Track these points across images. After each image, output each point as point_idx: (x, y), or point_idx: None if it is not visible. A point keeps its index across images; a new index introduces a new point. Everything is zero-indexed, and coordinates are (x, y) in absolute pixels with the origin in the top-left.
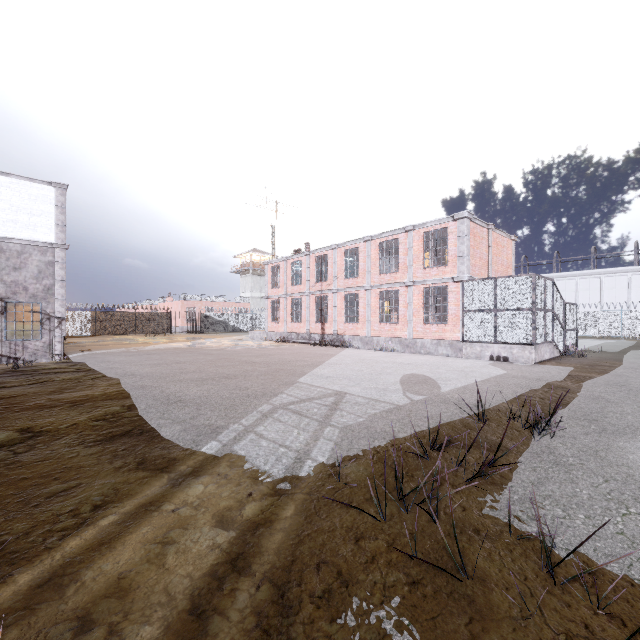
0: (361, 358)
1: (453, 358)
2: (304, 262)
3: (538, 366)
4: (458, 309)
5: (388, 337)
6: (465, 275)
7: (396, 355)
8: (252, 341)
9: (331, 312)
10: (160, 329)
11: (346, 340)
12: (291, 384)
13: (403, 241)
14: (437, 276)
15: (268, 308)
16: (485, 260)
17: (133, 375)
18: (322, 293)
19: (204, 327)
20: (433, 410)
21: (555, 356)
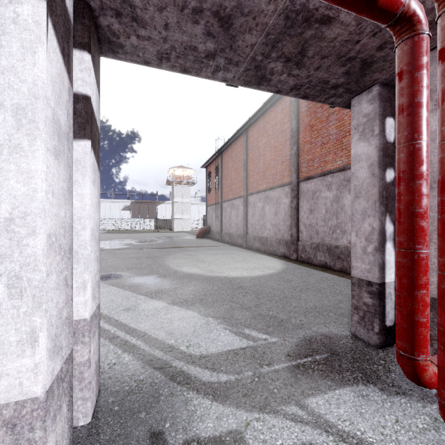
0: None
1: None
2: None
3: None
4: None
5: None
6: None
7: None
8: None
9: None
10: None
11: None
12: None
13: None
14: None
15: None
16: None
17: None
18: None
19: None
20: None
21: None
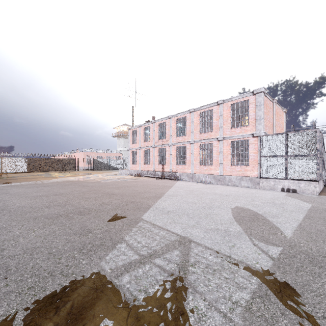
0: (190, 189)
1: (254, 189)
2: (151, 127)
3: (325, 197)
4: (256, 155)
5: (205, 174)
6: (262, 131)
7: (213, 187)
8: (120, 175)
9: (168, 158)
10: (69, 168)
11: (178, 175)
12: (135, 223)
13: (216, 111)
14: (240, 133)
15: (130, 156)
16: (271, 123)
17: (2, 210)
18: (162, 146)
19: (95, 167)
20: (323, 290)
21: (322, 187)
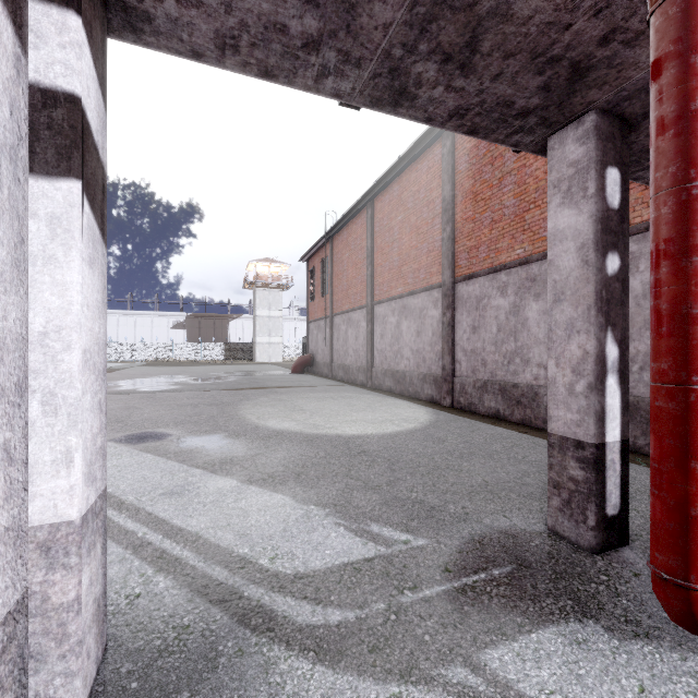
0: None
1: None
2: None
3: None
4: None
5: None
6: None
7: None
8: None
9: None
10: None
11: None
12: None
13: None
14: None
15: None
16: None
17: None
18: None
19: None
20: None
21: None
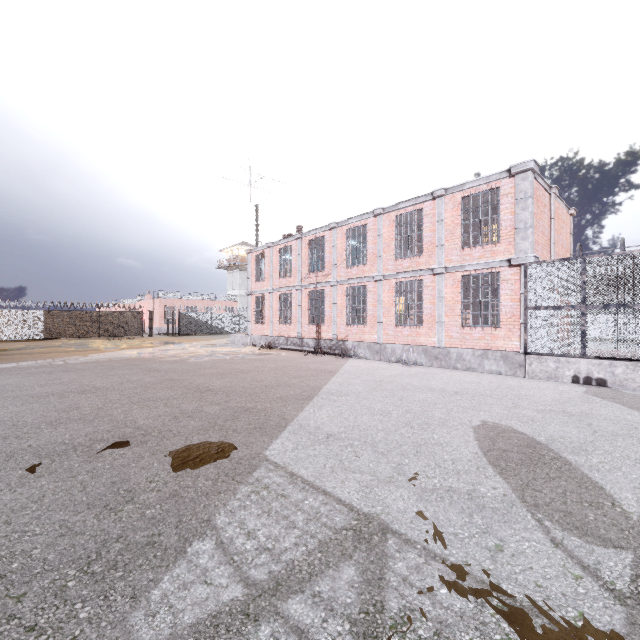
0: (376, 379)
1: (513, 378)
2: (294, 248)
3: None
4: (517, 306)
5: (407, 344)
6: (530, 255)
7: (424, 372)
8: (231, 347)
9: (329, 311)
10: (130, 331)
11: (349, 348)
12: (246, 471)
13: (430, 212)
14: (482, 258)
15: (251, 306)
16: (547, 237)
17: None
18: (317, 286)
19: (183, 328)
20: None
21: None
